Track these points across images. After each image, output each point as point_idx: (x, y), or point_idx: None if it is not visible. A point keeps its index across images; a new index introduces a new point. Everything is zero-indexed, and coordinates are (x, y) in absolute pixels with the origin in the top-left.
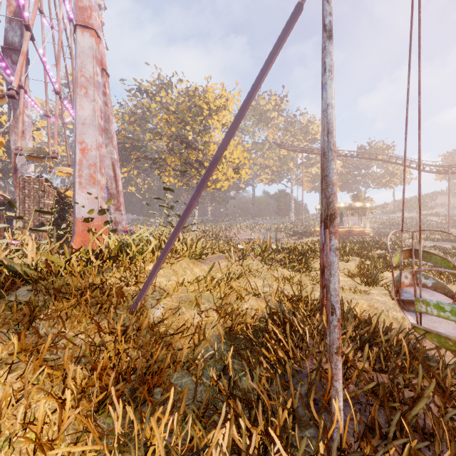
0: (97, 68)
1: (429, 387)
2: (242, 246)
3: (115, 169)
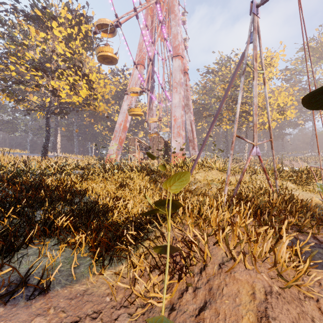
0: (181, 75)
1: (262, 202)
2: (259, 167)
3: (192, 126)
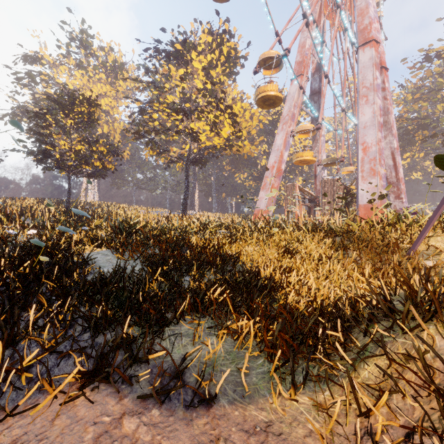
0: (376, 73)
1: None
2: None
3: (395, 158)
